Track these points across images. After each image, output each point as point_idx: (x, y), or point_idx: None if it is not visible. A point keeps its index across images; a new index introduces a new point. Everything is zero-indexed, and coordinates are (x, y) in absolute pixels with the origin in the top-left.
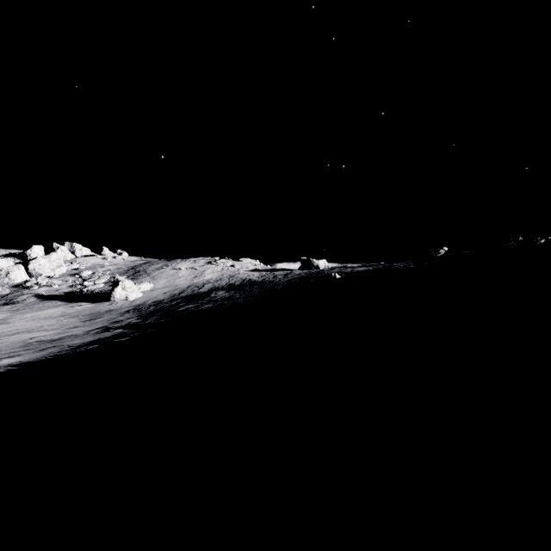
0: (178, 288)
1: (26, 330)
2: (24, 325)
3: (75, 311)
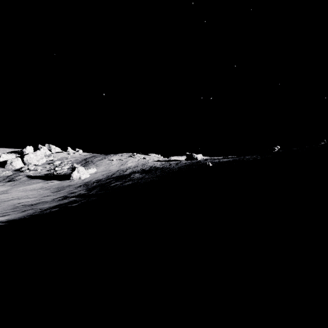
0: (111, 172)
1: (17, 197)
2: (17, 195)
3: (49, 185)
